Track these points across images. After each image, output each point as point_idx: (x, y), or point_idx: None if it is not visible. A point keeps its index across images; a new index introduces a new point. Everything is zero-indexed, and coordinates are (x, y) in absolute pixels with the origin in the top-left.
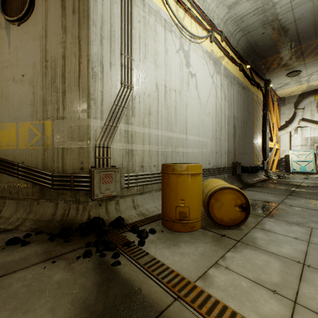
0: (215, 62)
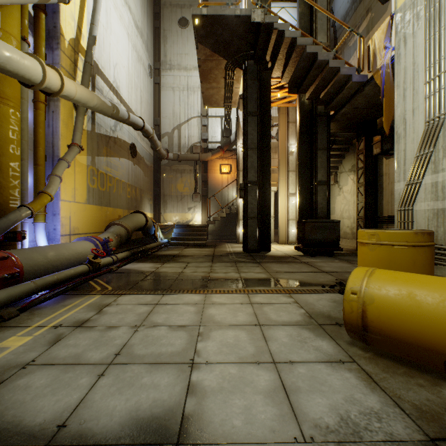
0: None
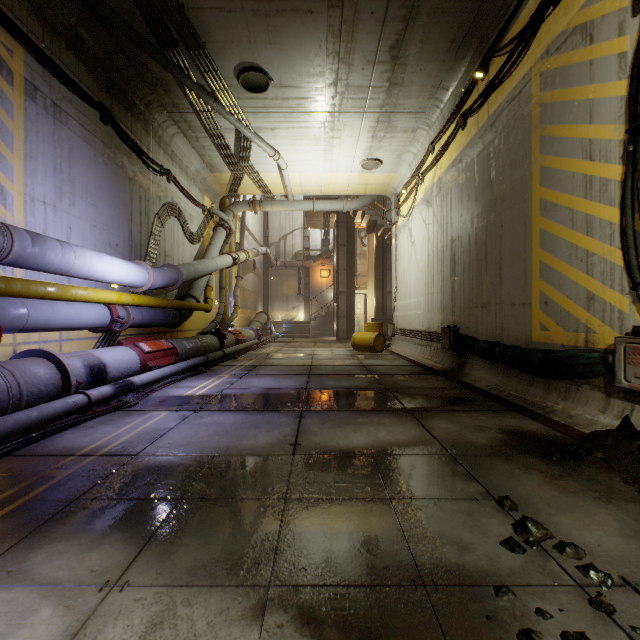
0: (427, 197)
